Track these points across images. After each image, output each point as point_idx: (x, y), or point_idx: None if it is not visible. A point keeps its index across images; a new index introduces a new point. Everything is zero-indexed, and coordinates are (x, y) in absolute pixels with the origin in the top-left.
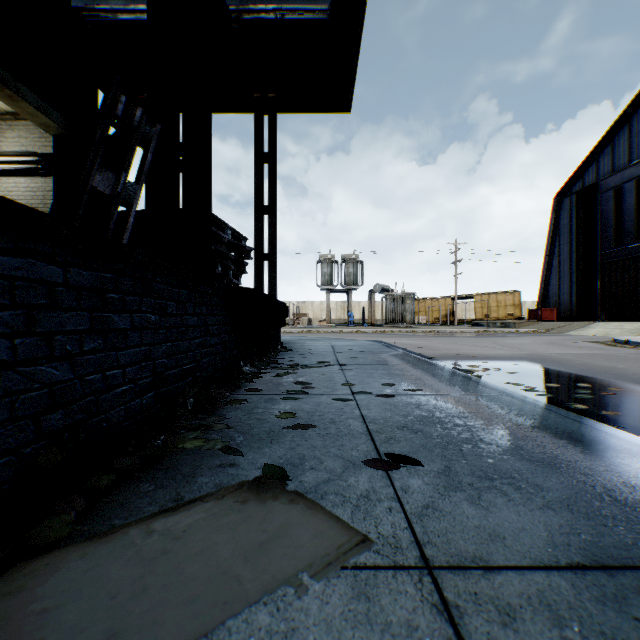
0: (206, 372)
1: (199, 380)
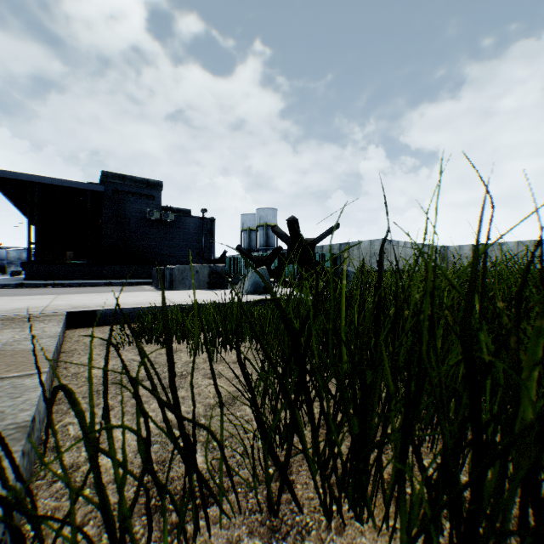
0: None
1: None
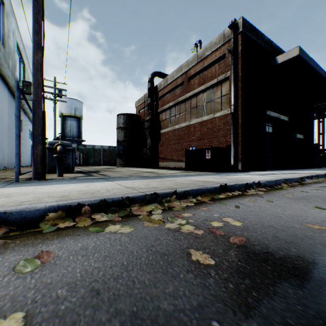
0: (324, 165)
1: (323, 165)
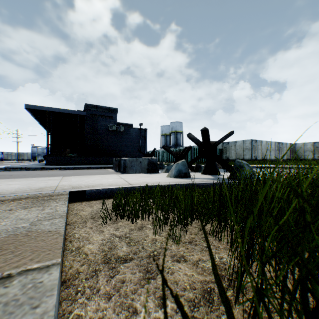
0: None
1: None
